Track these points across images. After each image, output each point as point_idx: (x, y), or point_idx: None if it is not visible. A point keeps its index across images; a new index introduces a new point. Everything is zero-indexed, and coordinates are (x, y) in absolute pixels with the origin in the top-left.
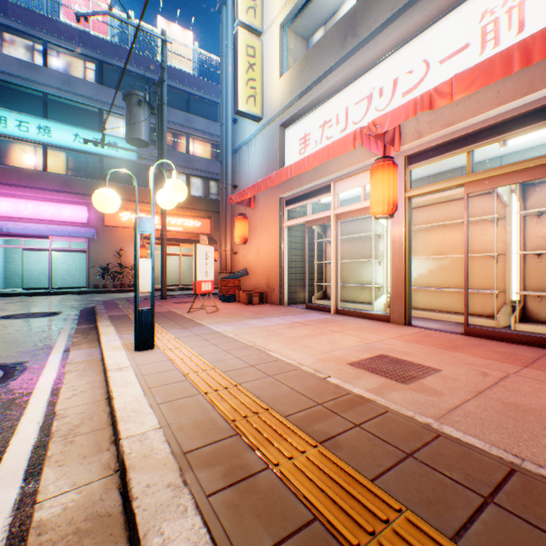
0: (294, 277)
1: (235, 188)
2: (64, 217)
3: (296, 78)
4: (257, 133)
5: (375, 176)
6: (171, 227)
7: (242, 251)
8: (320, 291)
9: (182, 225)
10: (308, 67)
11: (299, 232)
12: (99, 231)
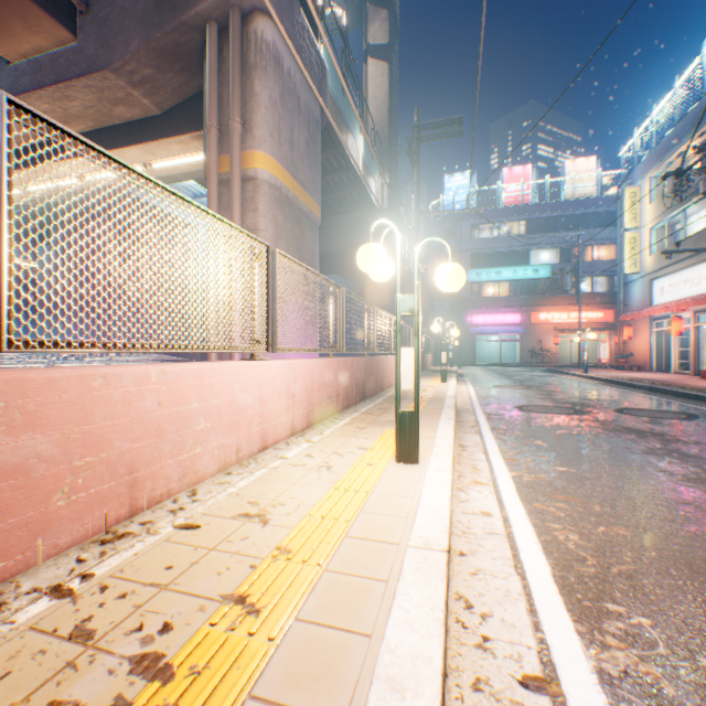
0: (659, 357)
1: (624, 305)
2: (506, 321)
3: (655, 261)
4: (636, 279)
5: (670, 322)
6: (575, 320)
7: (628, 342)
8: (682, 366)
9: (584, 317)
10: (659, 258)
11: (663, 333)
12: (525, 328)
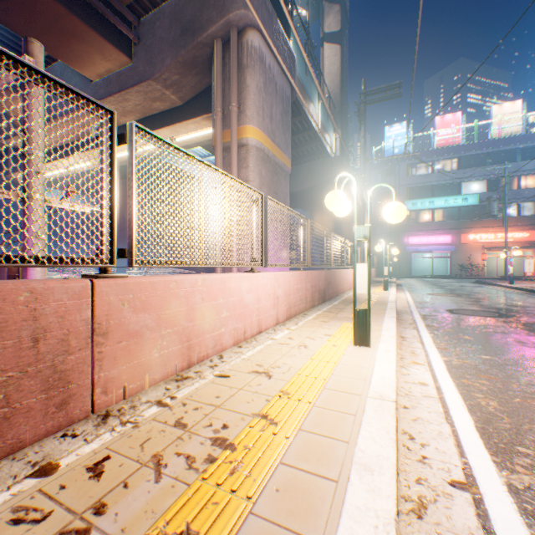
0: None
1: None
2: (438, 241)
3: None
4: None
5: None
6: (501, 239)
7: None
8: None
9: (510, 237)
10: None
11: None
12: (455, 247)
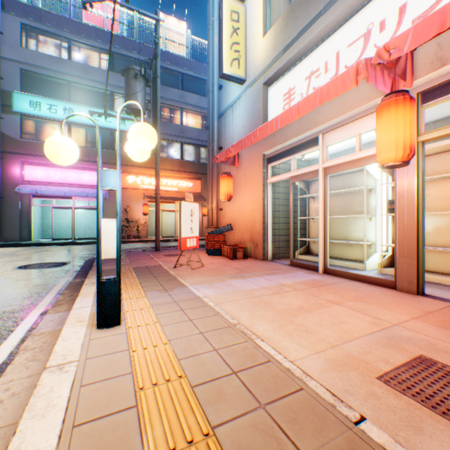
0: (277, 233)
1: (220, 149)
2: (83, 181)
3: (280, 33)
4: (240, 95)
5: (385, 115)
6: (168, 187)
7: (227, 207)
8: (303, 246)
9: (177, 186)
10: (293, 19)
11: (281, 188)
12: (110, 192)
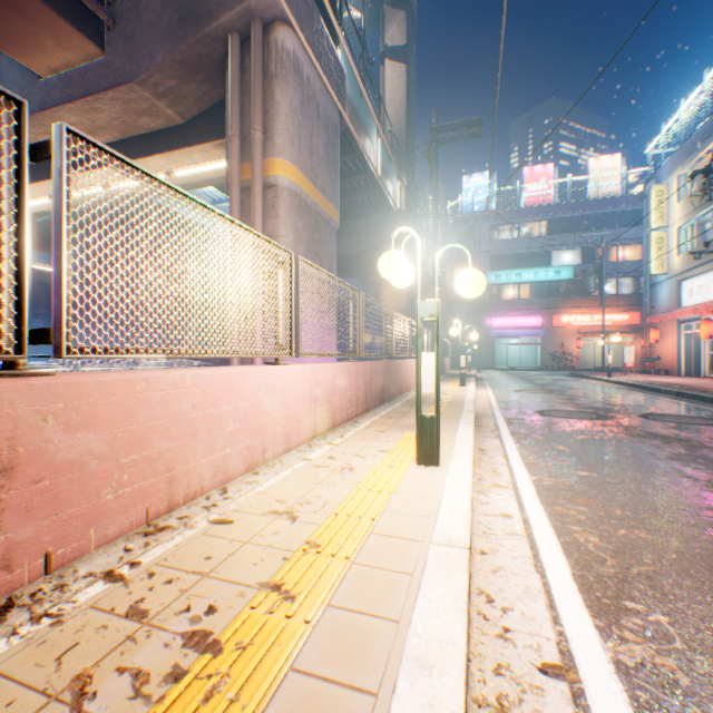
0: (688, 361)
1: (650, 307)
2: (527, 324)
3: (683, 261)
4: (663, 280)
5: (699, 325)
6: (599, 322)
7: (655, 346)
8: (712, 370)
9: (609, 320)
10: (688, 259)
11: (692, 336)
12: (546, 331)
